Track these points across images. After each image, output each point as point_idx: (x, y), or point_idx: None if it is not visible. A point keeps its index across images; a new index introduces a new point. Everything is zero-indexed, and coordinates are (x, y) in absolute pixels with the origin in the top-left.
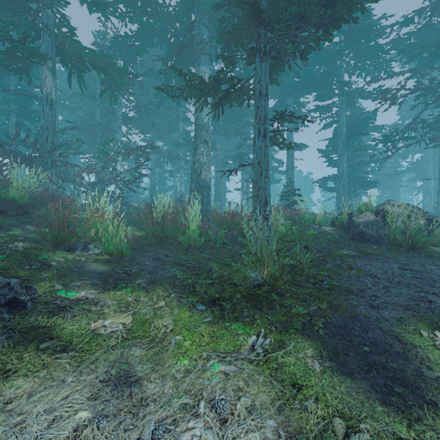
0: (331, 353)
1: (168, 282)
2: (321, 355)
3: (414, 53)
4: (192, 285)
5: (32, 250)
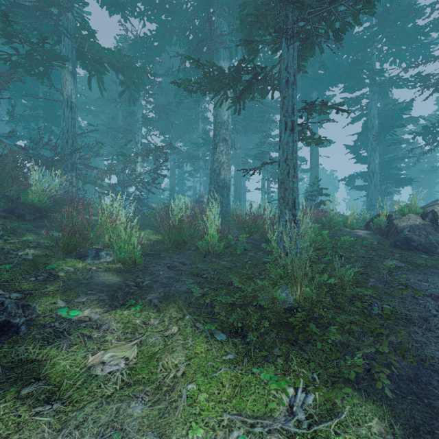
0: (407, 429)
1: (183, 299)
2: (393, 432)
3: None
4: (210, 304)
5: (42, 258)
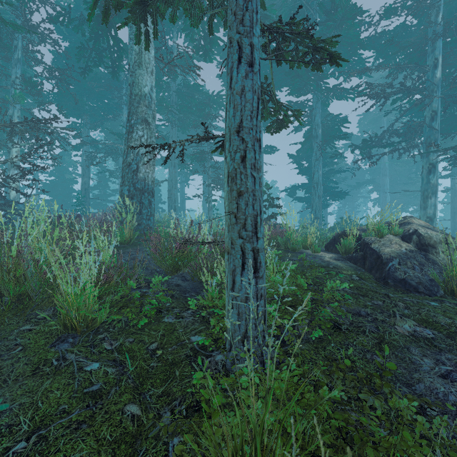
0: None
1: None
2: None
3: (390, 55)
4: None
5: None
